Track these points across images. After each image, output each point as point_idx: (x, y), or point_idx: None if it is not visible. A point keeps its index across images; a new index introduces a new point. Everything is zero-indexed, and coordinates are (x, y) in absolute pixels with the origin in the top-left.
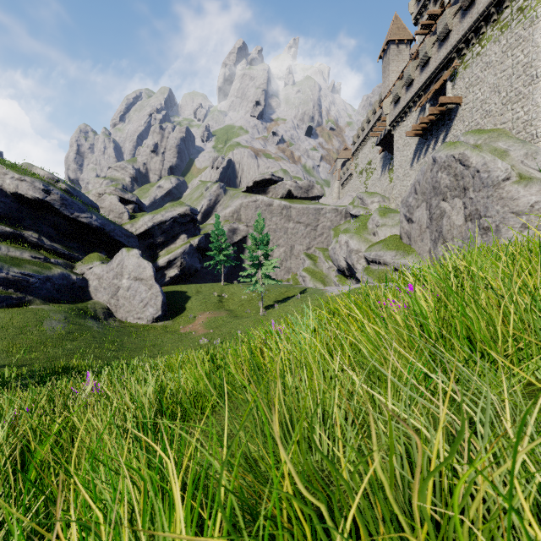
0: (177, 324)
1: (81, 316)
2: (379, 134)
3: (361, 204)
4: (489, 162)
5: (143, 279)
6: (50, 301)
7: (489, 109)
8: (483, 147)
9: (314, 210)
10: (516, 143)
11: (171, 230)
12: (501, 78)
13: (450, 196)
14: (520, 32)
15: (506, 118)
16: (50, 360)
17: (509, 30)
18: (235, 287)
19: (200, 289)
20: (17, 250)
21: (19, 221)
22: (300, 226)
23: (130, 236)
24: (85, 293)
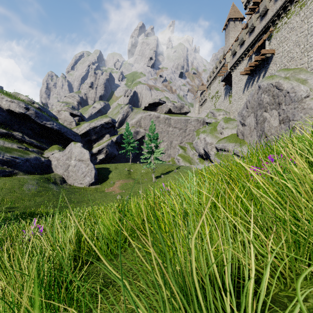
0: (103, 187)
1: (46, 182)
2: (223, 75)
3: (212, 116)
4: (295, 87)
5: (83, 160)
6: (28, 173)
7: (293, 56)
8: (290, 78)
9: (184, 120)
10: (312, 75)
11: (100, 132)
12: (300, 36)
13: (269, 109)
14: (312, 7)
15: (304, 61)
16: (26, 208)
17: (305, 7)
18: (138, 165)
19: (117, 166)
20: (9, 143)
21: (11, 126)
22: (176, 130)
23: (76, 135)
24: (49, 169)
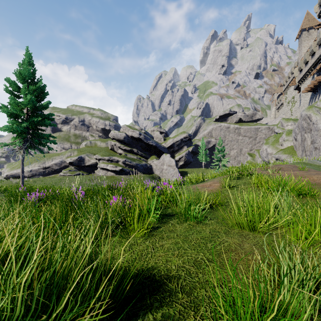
0: None
1: (153, 179)
2: (295, 84)
3: (281, 126)
4: (317, 120)
5: (171, 166)
6: (143, 173)
7: None
8: None
9: (254, 129)
10: None
11: (180, 144)
12: None
13: (307, 132)
14: None
15: None
16: None
17: None
18: (209, 170)
19: (193, 170)
20: (133, 155)
21: (132, 145)
22: (246, 138)
23: (165, 148)
24: (151, 171)
